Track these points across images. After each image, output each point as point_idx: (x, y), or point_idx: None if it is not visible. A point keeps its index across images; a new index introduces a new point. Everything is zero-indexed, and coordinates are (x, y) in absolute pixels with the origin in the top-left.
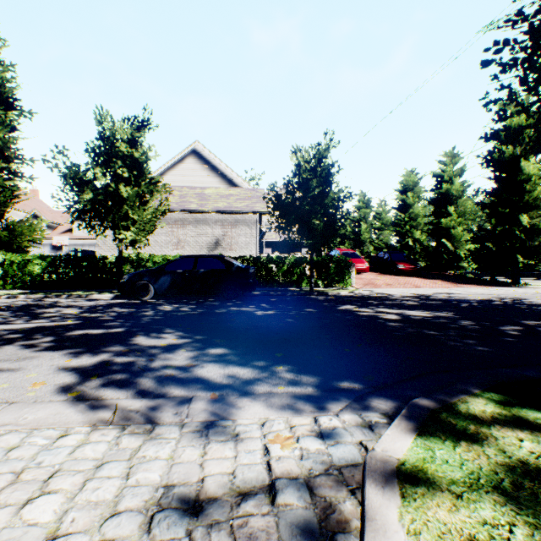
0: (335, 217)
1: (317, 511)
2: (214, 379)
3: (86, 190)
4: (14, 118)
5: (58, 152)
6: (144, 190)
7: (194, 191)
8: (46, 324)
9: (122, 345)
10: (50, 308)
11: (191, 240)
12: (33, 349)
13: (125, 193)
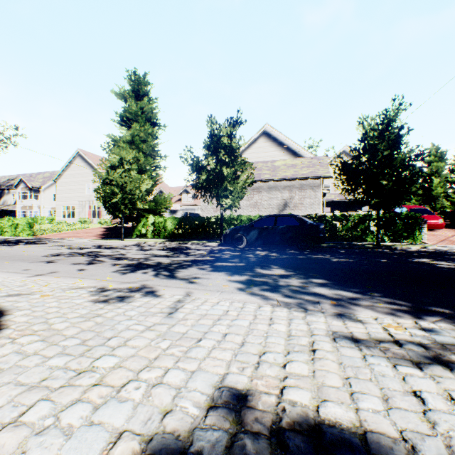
0: (404, 176)
1: (431, 354)
2: (326, 294)
3: (202, 173)
4: (156, 131)
5: (187, 150)
6: (236, 169)
7: (266, 164)
8: (196, 258)
9: (251, 272)
10: (188, 250)
11: (265, 203)
12: (204, 270)
13: (226, 172)
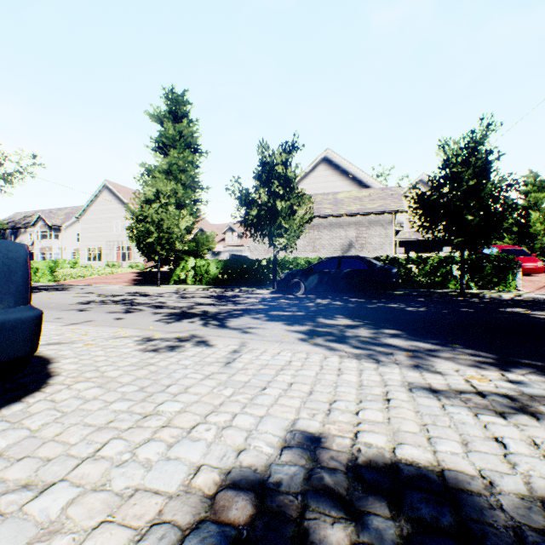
0: (494, 210)
1: (517, 405)
2: (400, 346)
3: (252, 208)
4: (197, 159)
5: (234, 181)
6: (291, 202)
7: (327, 197)
8: (248, 307)
9: (312, 322)
10: (236, 298)
11: (325, 243)
12: (259, 320)
13: (280, 207)
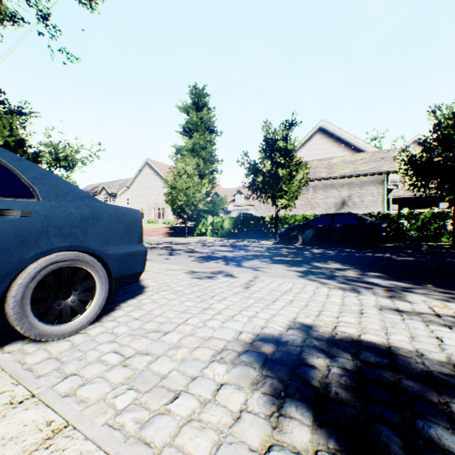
0: None
1: None
2: (380, 283)
3: (258, 175)
4: (213, 138)
5: (244, 155)
6: (290, 169)
7: (322, 162)
8: (256, 253)
9: (308, 265)
10: (246, 247)
11: (320, 202)
12: (265, 262)
13: (281, 174)
